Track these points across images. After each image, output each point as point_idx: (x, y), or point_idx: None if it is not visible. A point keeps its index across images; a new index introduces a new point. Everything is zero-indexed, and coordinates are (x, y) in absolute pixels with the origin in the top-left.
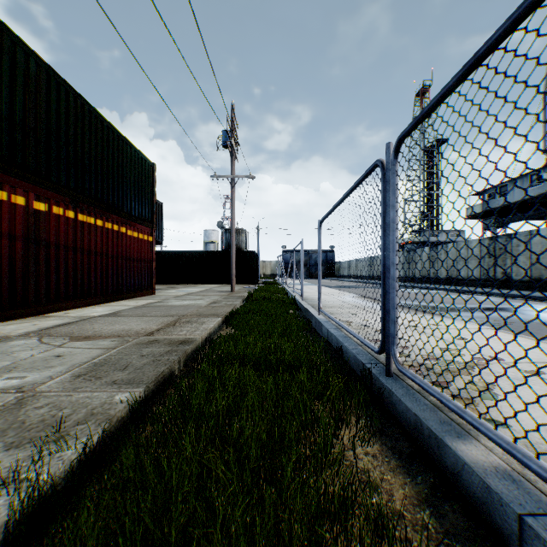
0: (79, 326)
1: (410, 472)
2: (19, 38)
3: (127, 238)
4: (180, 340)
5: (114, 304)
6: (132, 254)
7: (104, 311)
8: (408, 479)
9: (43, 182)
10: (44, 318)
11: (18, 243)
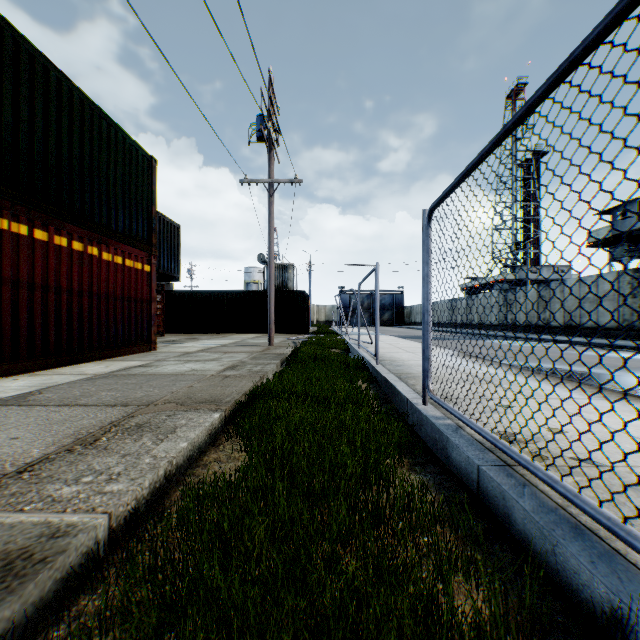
0: None
1: None
2: None
3: (102, 265)
4: (8, 551)
5: (65, 371)
6: (113, 289)
7: (18, 389)
8: None
9: None
10: None
11: None
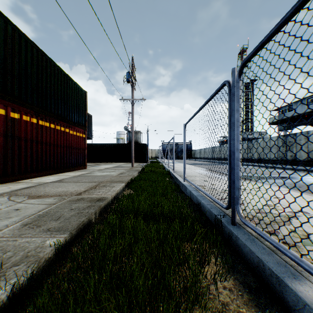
0: (36, 188)
1: (259, 305)
2: (1, 12)
3: (70, 135)
4: (97, 198)
5: (61, 175)
6: (73, 144)
7: (54, 179)
8: (258, 312)
9: (16, 101)
10: (17, 183)
11: (0, 137)
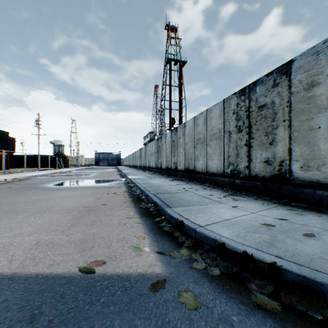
0: None
1: None
2: None
3: None
4: None
5: None
6: (1, 158)
7: None
8: None
9: None
10: None
11: None
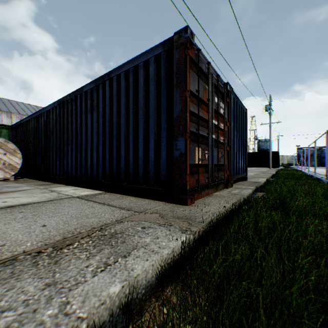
0: None
1: None
2: None
3: None
4: (270, 173)
5: None
6: None
7: None
8: None
9: None
10: None
11: None
